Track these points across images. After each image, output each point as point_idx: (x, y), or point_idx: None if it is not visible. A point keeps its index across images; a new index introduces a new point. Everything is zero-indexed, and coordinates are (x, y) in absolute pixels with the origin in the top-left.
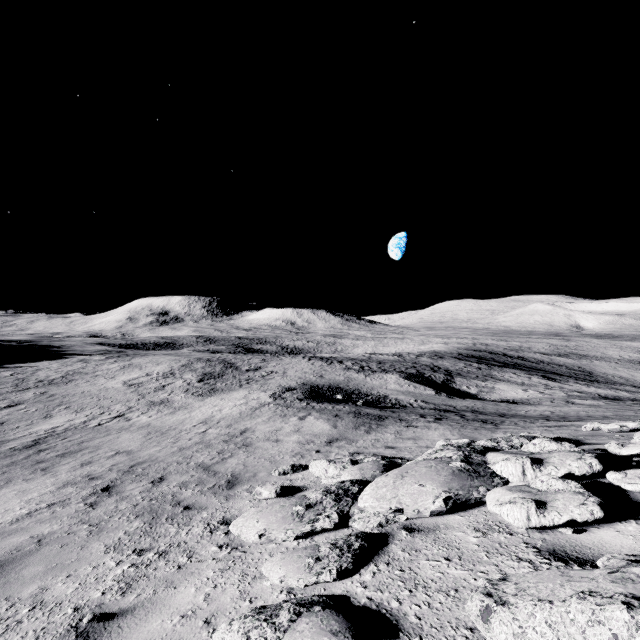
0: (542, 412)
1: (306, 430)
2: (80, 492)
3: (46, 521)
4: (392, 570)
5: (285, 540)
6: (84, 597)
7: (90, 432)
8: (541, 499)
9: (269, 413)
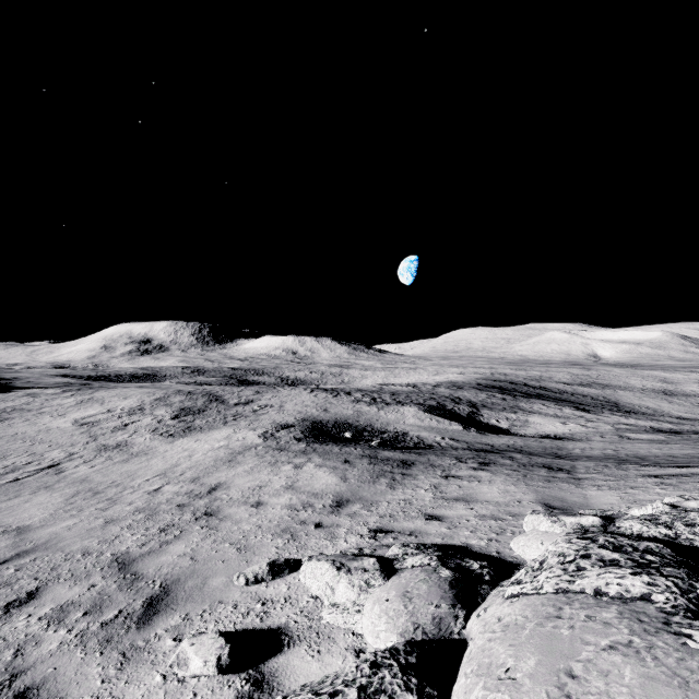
0: (603, 450)
1: (303, 485)
2: None
3: None
4: None
5: None
6: None
7: None
8: None
9: (255, 459)
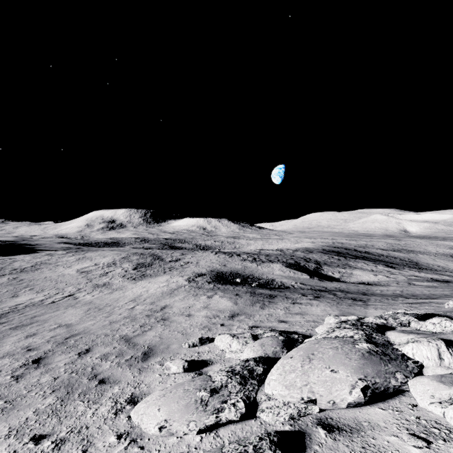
0: (393, 291)
1: (213, 306)
2: (13, 364)
3: None
4: None
5: (187, 433)
6: None
7: (43, 308)
8: None
9: (184, 293)
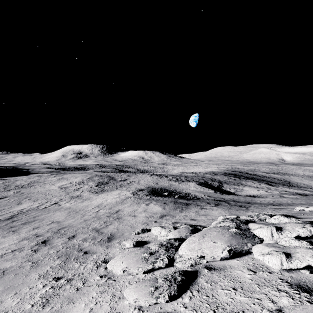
0: (268, 201)
1: (149, 210)
2: (30, 243)
3: (9, 260)
4: (201, 296)
5: (137, 273)
6: (21, 308)
7: (40, 211)
8: (287, 252)
9: (131, 202)
